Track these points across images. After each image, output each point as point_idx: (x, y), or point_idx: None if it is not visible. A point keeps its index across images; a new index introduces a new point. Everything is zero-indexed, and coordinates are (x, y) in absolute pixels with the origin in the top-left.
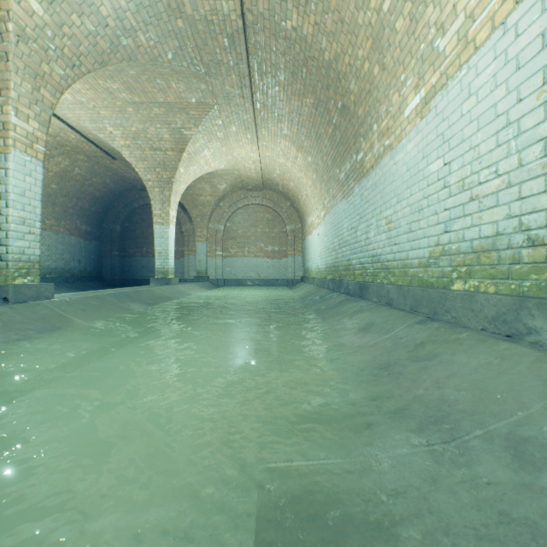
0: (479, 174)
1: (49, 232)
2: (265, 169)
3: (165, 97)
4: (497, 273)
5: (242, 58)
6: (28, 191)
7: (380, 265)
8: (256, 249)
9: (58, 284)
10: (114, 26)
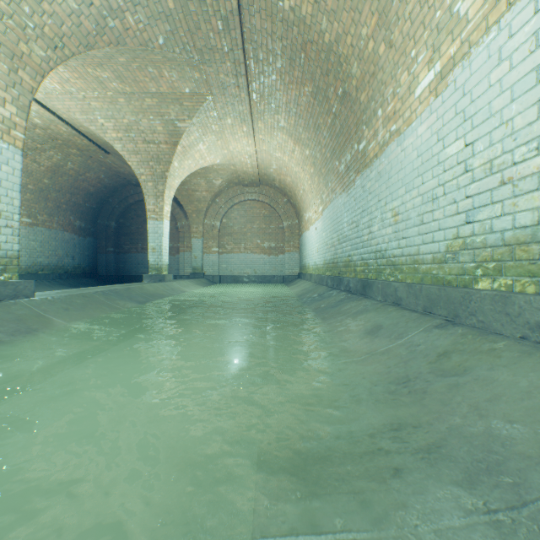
0: (514, 153)
1: (41, 228)
2: (261, 164)
3: (157, 86)
4: (539, 269)
5: (237, 43)
6: (5, 180)
7: (385, 261)
8: (253, 246)
9: (51, 280)
10: (100, 5)
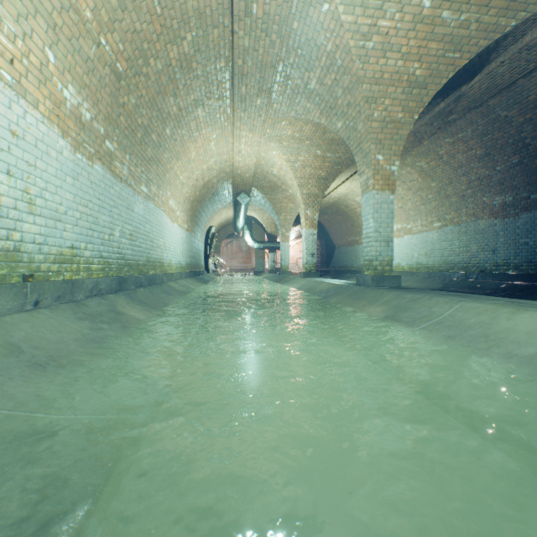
0: None
1: None
2: None
3: None
4: None
5: None
6: None
7: None
8: None
9: None
10: None
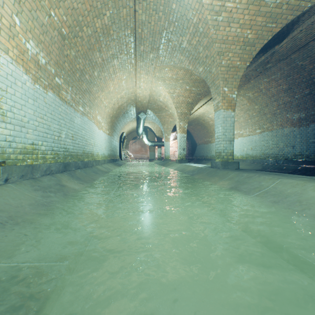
0: None
1: None
2: None
3: None
4: None
5: None
6: None
7: None
8: None
9: None
10: None
